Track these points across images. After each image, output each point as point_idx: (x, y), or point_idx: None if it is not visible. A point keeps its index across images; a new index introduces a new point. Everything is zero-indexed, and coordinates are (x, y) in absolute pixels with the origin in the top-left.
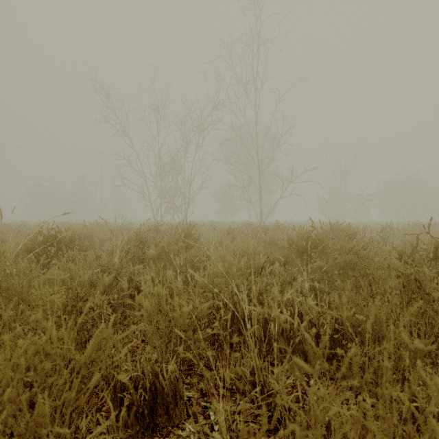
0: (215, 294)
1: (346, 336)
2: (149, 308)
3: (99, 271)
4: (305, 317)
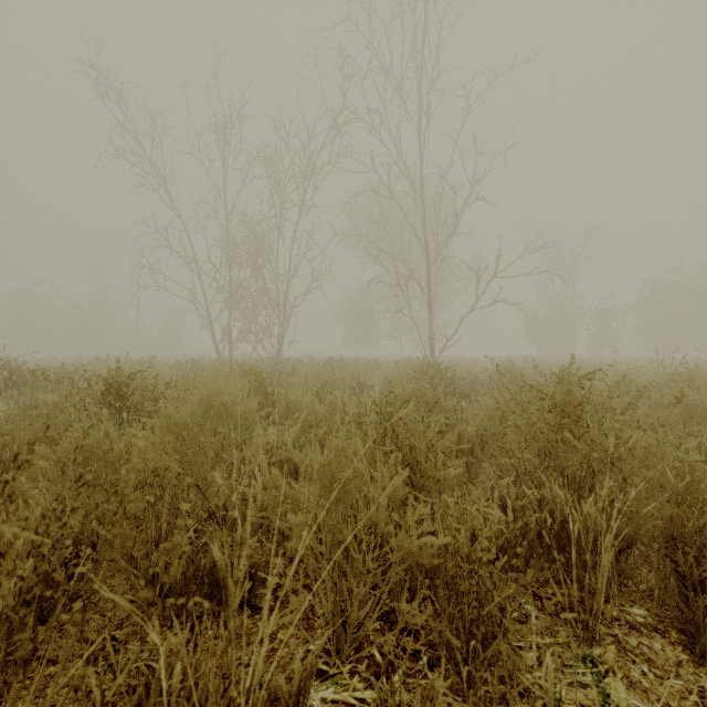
0: None
1: None
2: None
3: None
4: None
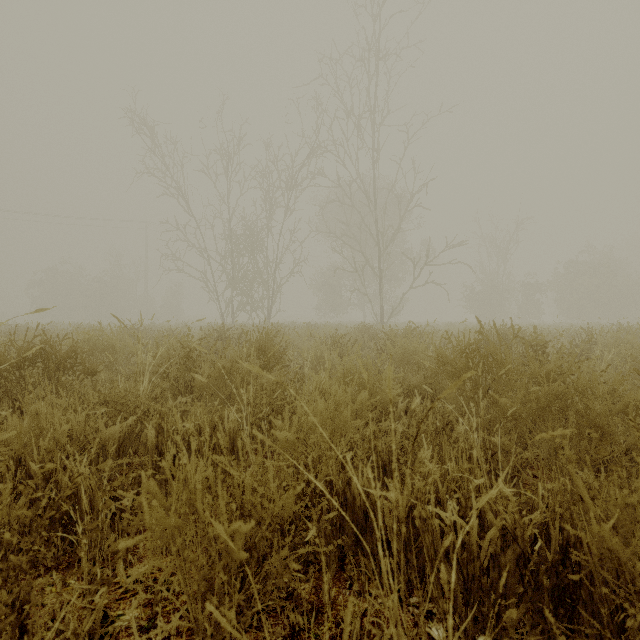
0: (311, 463)
1: (598, 580)
2: (160, 520)
3: (99, 414)
4: (490, 516)
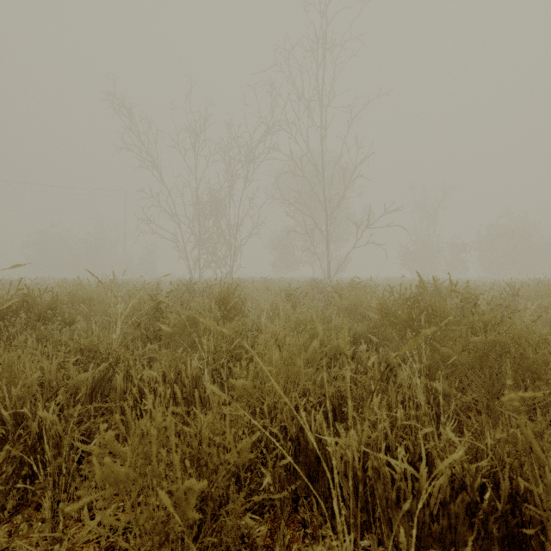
0: (266, 409)
1: None
2: (112, 477)
3: (70, 362)
4: (438, 463)
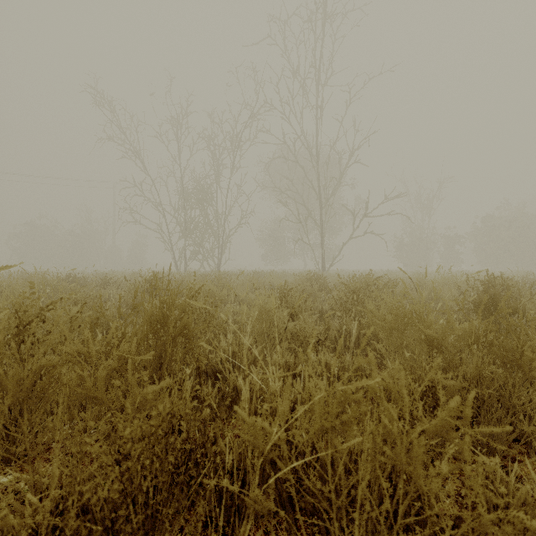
0: None
1: None
2: None
3: None
4: None
